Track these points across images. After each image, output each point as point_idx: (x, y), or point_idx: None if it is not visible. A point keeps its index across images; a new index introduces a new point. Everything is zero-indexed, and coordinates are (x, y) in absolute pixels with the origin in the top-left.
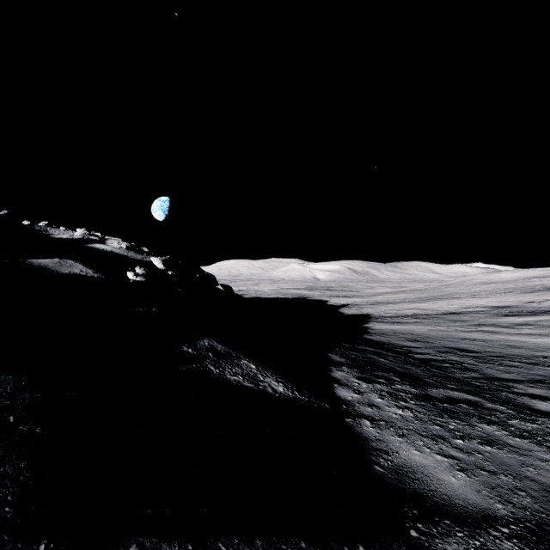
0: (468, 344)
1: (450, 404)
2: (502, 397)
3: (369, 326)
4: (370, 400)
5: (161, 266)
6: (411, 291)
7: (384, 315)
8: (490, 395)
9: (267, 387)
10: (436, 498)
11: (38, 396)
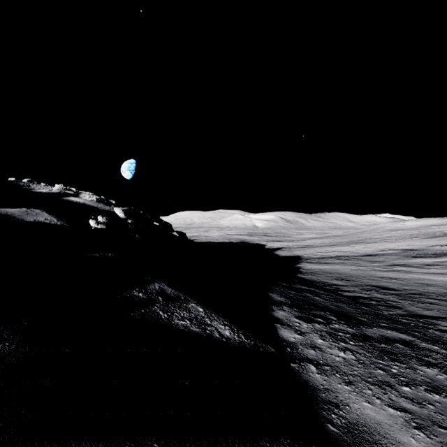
0: (388, 282)
1: (387, 344)
2: (430, 335)
3: (301, 267)
4: (312, 342)
5: (122, 215)
6: (333, 237)
7: (312, 257)
8: (419, 333)
9: (214, 331)
10: None
11: None
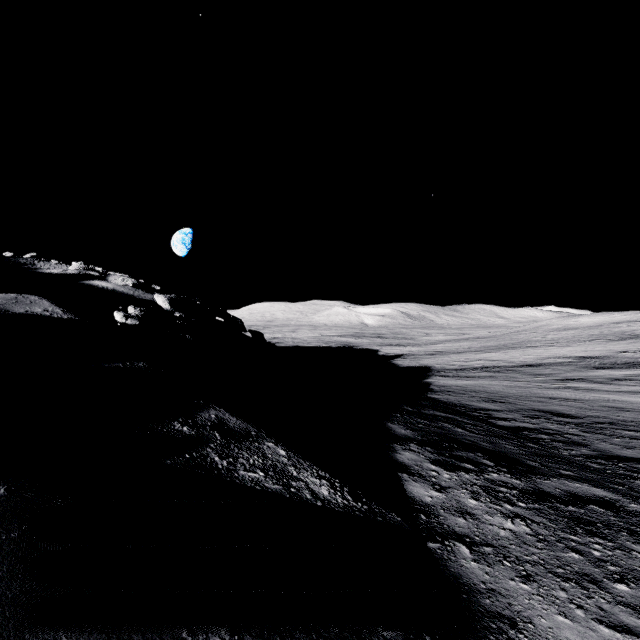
0: (561, 405)
1: (577, 506)
2: (639, 489)
3: (432, 382)
4: (460, 503)
5: (167, 306)
6: (476, 339)
7: (447, 368)
8: (623, 487)
9: (303, 488)
10: None
11: None
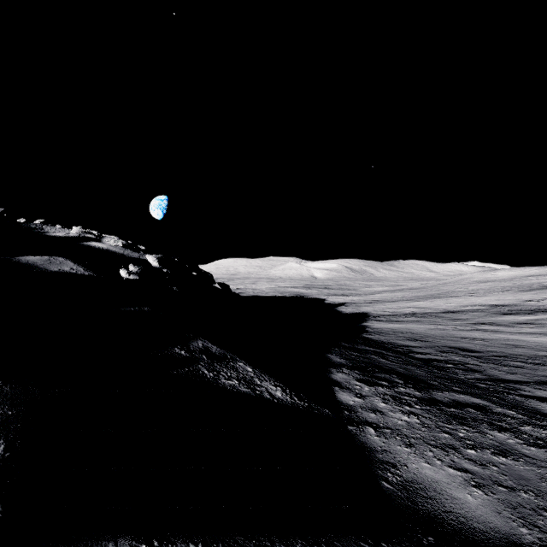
0: (469, 343)
1: (457, 408)
2: (510, 400)
3: (368, 325)
4: (373, 405)
5: (156, 264)
6: (408, 290)
7: (382, 314)
8: (497, 398)
9: (264, 391)
10: (453, 522)
11: (5, 408)
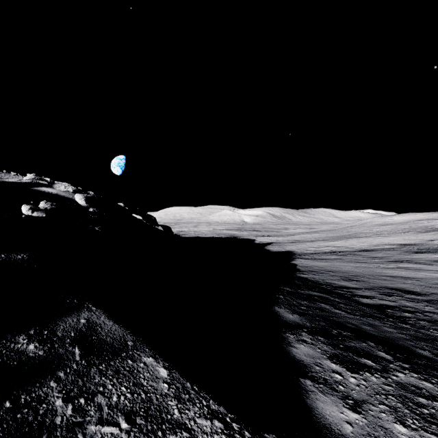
0: (405, 283)
1: None
2: None
3: (297, 263)
4: (389, 435)
5: (83, 203)
6: (322, 231)
7: (305, 252)
8: None
9: None
10: None
11: None
